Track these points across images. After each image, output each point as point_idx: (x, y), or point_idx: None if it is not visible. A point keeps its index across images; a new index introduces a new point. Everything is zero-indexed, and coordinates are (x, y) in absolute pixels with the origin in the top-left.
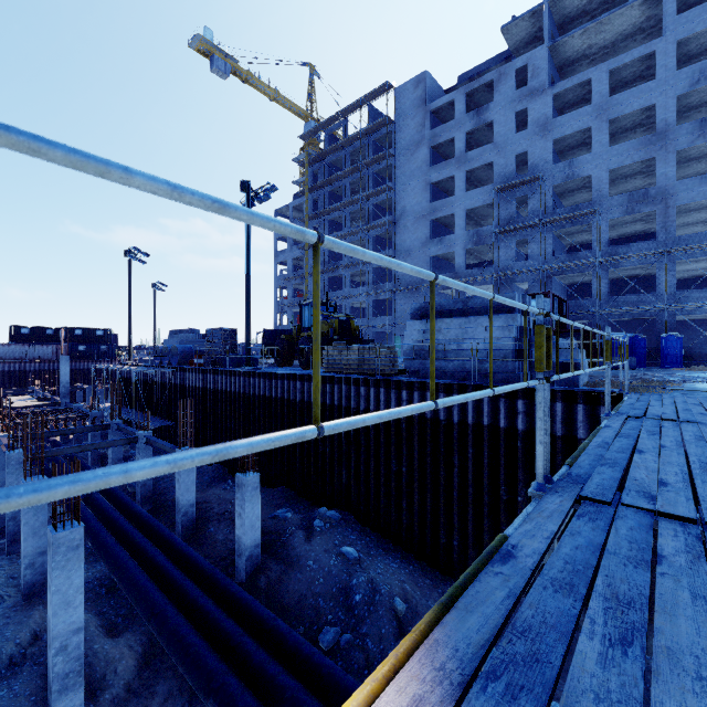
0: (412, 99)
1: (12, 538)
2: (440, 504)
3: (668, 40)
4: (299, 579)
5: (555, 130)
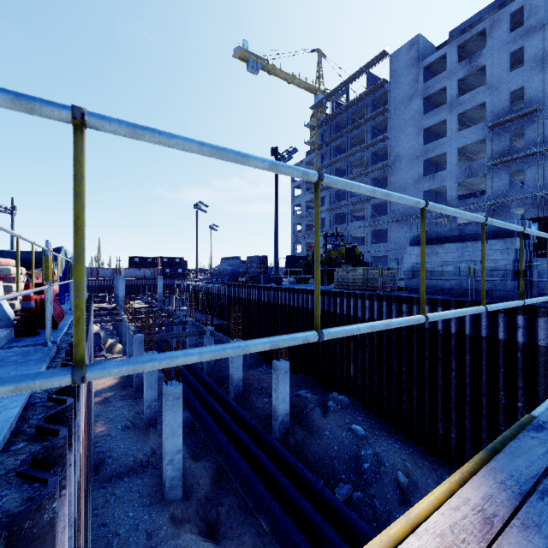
0: (406, 61)
1: (137, 389)
2: (437, 400)
3: None
4: (319, 444)
5: None
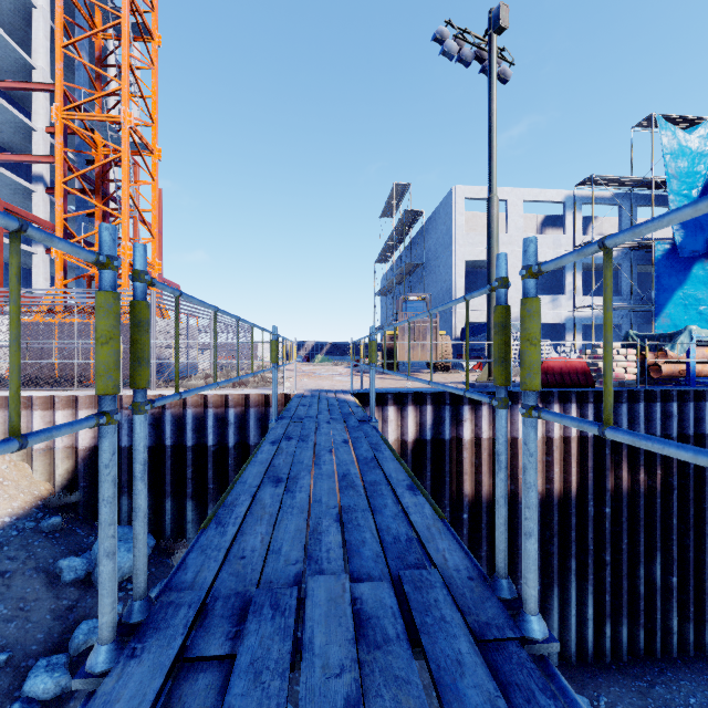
0: None
1: None
2: None
3: None
4: None
5: None
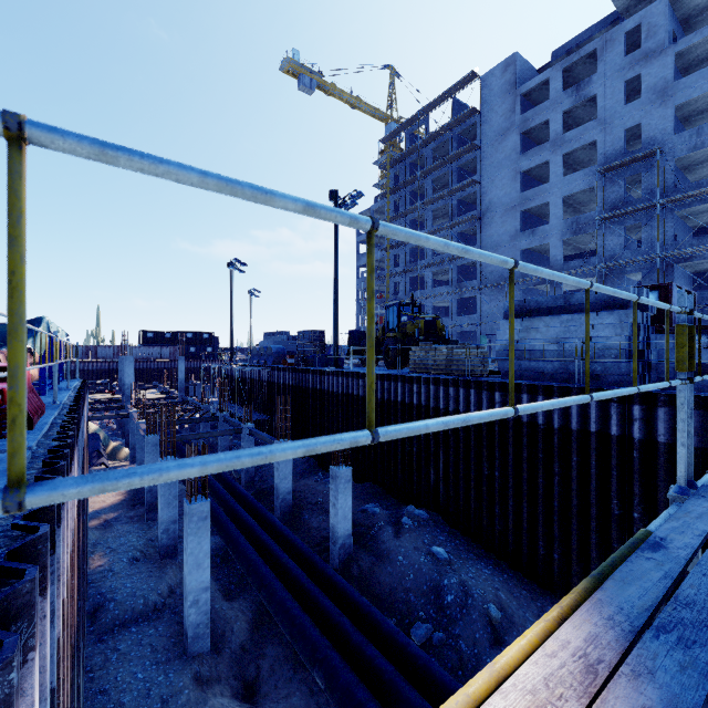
0: (500, 85)
1: (150, 507)
2: (538, 513)
3: None
4: (390, 572)
5: (677, 95)
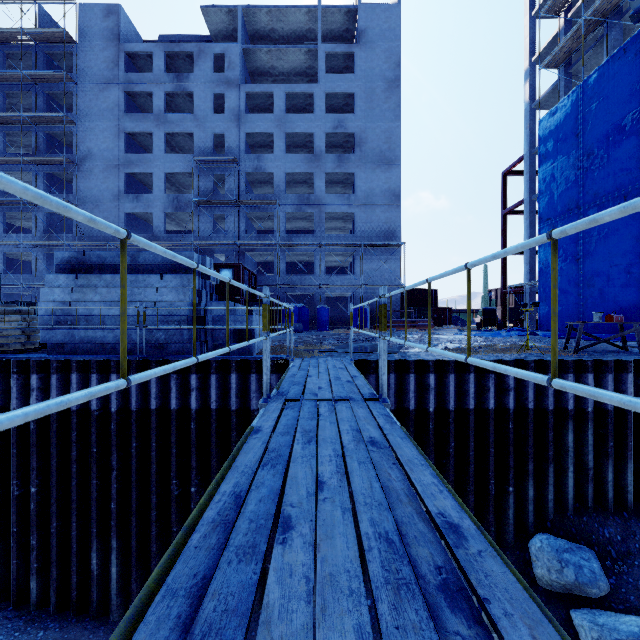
0: (101, 28)
1: None
2: (91, 524)
3: (322, 89)
4: None
5: (247, 124)
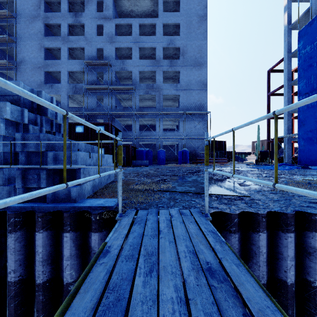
0: None
1: None
2: None
3: (160, 21)
4: None
5: (116, 42)
